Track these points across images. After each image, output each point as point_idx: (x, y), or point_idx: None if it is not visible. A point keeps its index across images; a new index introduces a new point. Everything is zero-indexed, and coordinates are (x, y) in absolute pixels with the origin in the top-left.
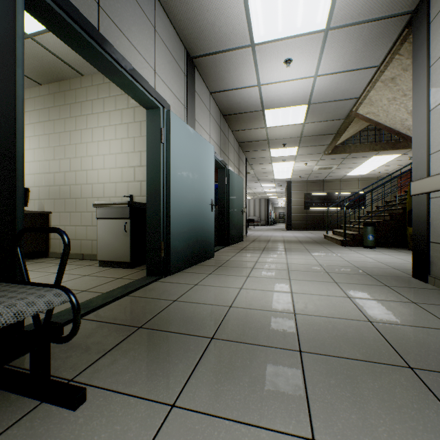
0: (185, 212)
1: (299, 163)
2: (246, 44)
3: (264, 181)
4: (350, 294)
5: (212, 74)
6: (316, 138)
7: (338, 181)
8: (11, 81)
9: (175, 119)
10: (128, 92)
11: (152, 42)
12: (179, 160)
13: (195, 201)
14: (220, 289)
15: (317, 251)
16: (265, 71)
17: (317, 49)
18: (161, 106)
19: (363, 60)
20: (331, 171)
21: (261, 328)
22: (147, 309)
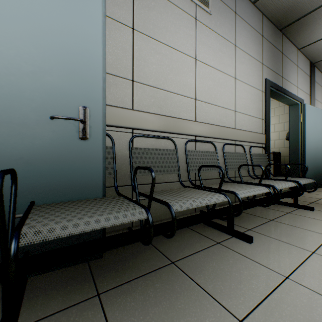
0: (312, 156)
1: None
2: None
3: None
4: None
5: None
6: None
7: None
8: (269, 121)
9: (307, 107)
10: (284, 102)
11: (296, 74)
12: (309, 128)
13: (317, 150)
14: None
15: None
16: None
17: None
18: (299, 102)
19: None
20: None
21: None
22: (307, 199)
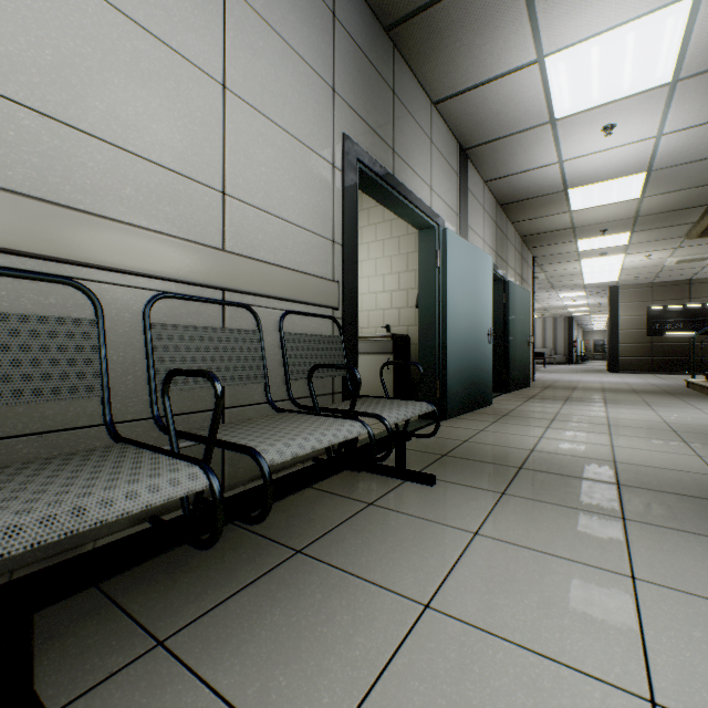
0: (460, 345)
1: (634, 256)
2: (542, 122)
3: (563, 289)
4: (702, 454)
5: (490, 161)
6: (667, 215)
7: None
8: (355, 250)
9: (451, 236)
10: (406, 219)
11: (428, 157)
12: (455, 284)
13: (471, 332)
14: (513, 436)
15: (665, 406)
16: (571, 144)
17: (658, 105)
18: (436, 224)
19: None
20: (707, 264)
21: (572, 467)
22: (441, 445)
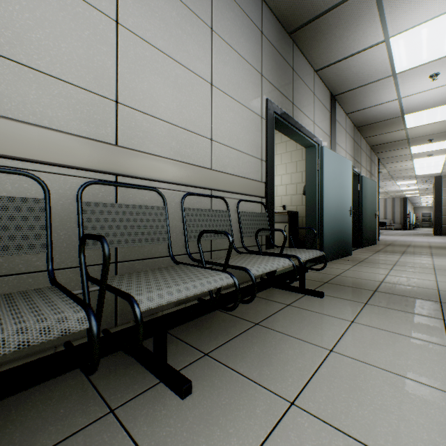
0: (332, 217)
1: None
2: (387, 75)
3: (400, 179)
4: None
5: (350, 101)
6: None
7: None
8: (272, 164)
9: (326, 151)
10: (298, 142)
11: (312, 104)
12: (328, 180)
13: (338, 209)
14: (368, 273)
15: None
16: (407, 87)
17: None
18: (317, 144)
19: None
20: None
21: (409, 292)
22: (322, 277)
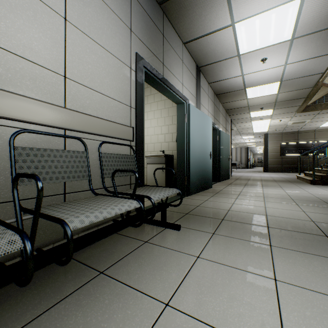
0: (196, 160)
1: (274, 120)
2: (234, 55)
3: (244, 134)
4: (305, 210)
5: (211, 73)
6: (288, 102)
7: (312, 131)
8: (142, 112)
9: (192, 108)
10: (170, 98)
11: (181, 69)
12: (194, 130)
13: (201, 153)
14: (220, 203)
15: (288, 187)
16: (247, 67)
17: (285, 50)
18: (185, 102)
19: (324, 50)
20: (305, 124)
21: (247, 218)
22: (186, 208)
